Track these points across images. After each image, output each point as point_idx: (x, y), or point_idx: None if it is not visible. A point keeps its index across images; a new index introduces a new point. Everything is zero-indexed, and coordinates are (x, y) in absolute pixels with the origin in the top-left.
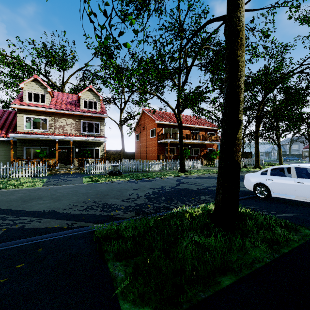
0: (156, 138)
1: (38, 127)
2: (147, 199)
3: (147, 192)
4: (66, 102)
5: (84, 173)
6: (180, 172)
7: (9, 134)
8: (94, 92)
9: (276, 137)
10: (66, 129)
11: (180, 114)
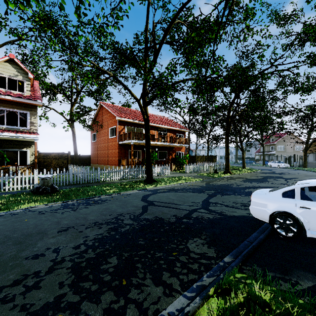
0: (117, 138)
1: None
2: (71, 273)
3: (82, 240)
4: None
5: None
6: (147, 182)
7: None
8: (18, 66)
9: (240, 141)
10: None
11: (146, 106)
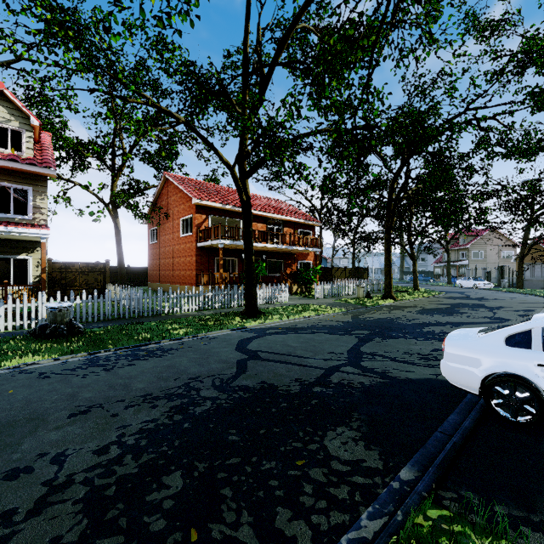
0: (194, 237)
1: None
2: (81, 514)
3: (115, 434)
4: None
5: None
6: (247, 315)
7: None
8: (11, 104)
9: (409, 242)
10: None
11: (246, 179)
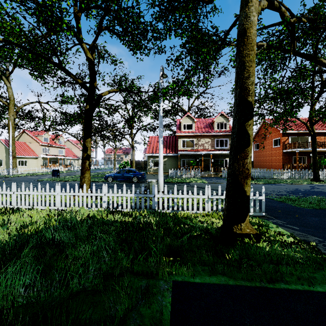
0: (281, 147)
1: (183, 145)
2: (287, 192)
3: (285, 190)
4: (203, 126)
5: (221, 177)
6: (313, 181)
7: (178, 152)
8: (224, 116)
9: None
10: (205, 146)
11: (313, 125)
